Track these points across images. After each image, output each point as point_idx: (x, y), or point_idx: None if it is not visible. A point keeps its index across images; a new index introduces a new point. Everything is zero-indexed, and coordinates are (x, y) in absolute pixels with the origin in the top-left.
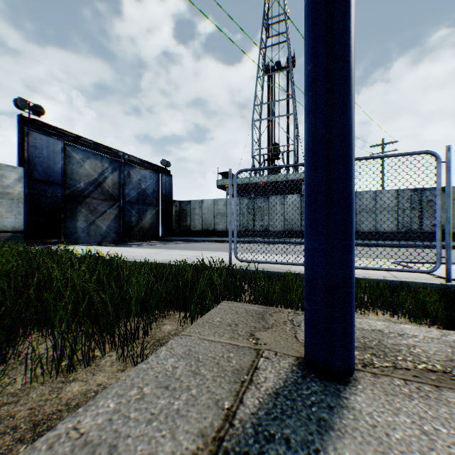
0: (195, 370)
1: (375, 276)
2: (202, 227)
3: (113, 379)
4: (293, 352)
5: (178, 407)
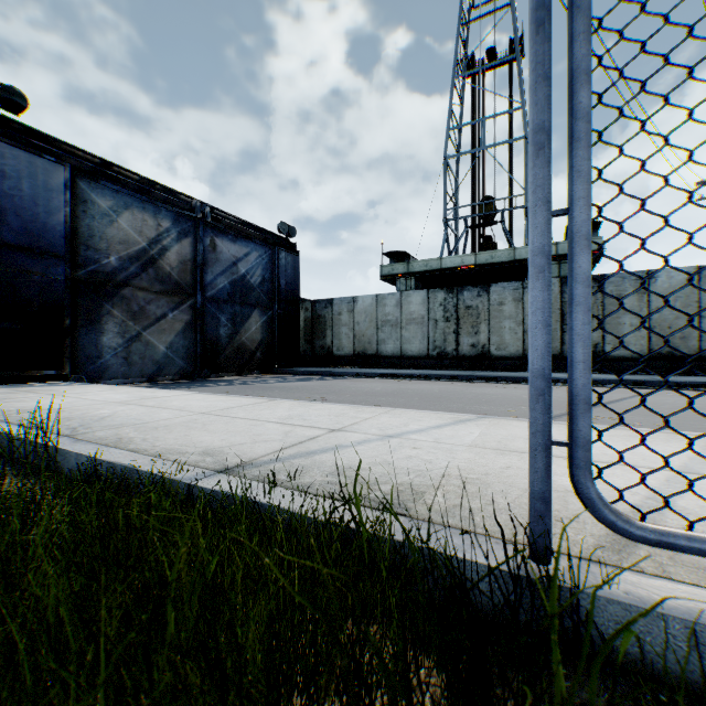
0: None
1: None
2: (355, 349)
3: None
4: None
5: None
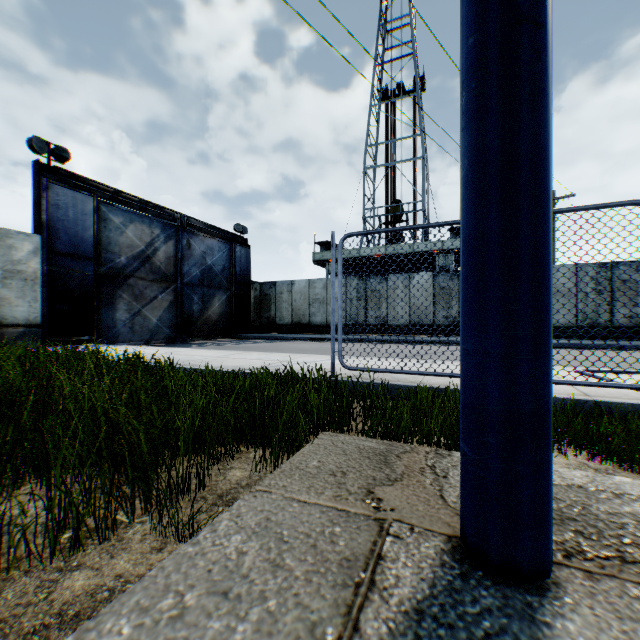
0: (276, 558)
1: (553, 394)
2: (293, 320)
3: (142, 566)
4: (442, 527)
5: (242, 638)
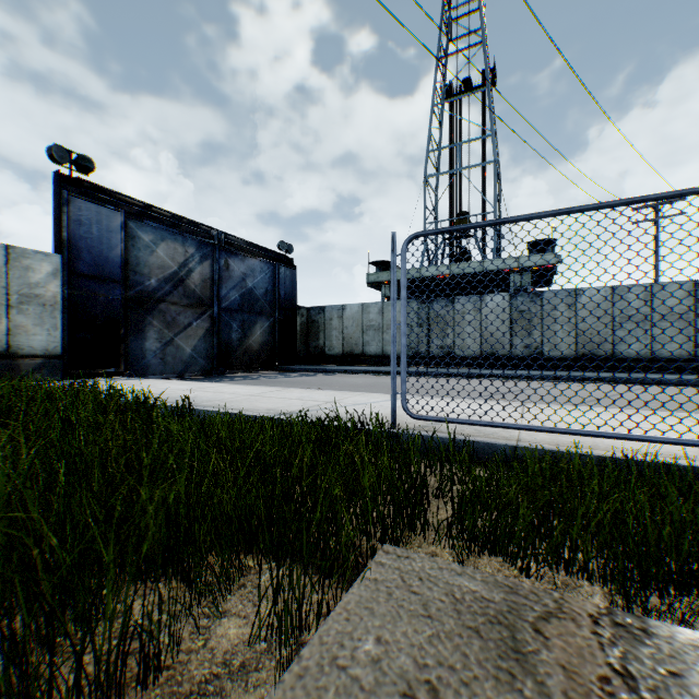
0: None
1: None
2: (344, 350)
3: None
4: None
5: None
